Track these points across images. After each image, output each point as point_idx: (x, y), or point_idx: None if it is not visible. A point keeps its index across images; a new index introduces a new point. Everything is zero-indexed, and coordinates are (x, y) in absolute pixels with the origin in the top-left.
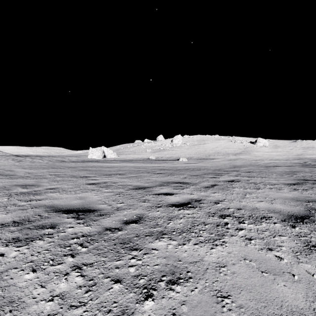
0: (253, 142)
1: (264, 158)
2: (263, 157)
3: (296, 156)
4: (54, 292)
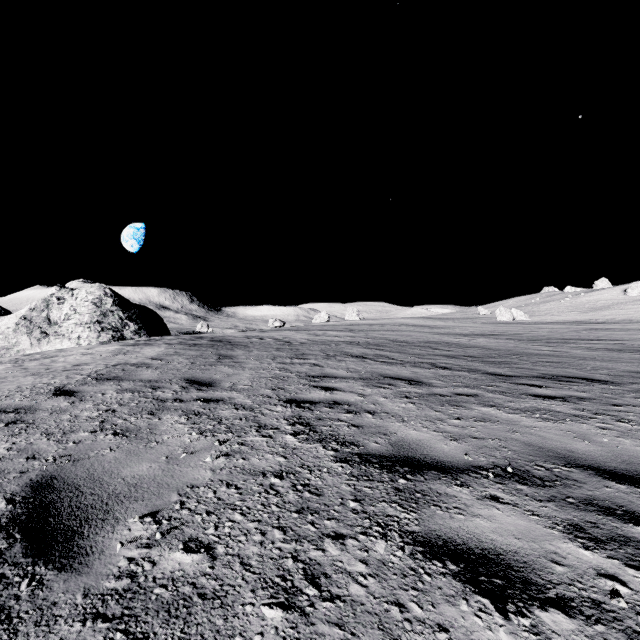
0: None
1: None
2: None
3: None
4: (566, 333)
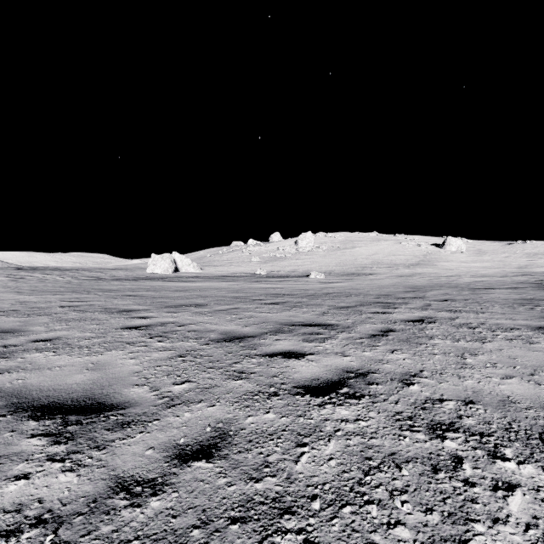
0: (439, 244)
1: (461, 273)
2: (459, 271)
3: (518, 269)
4: None
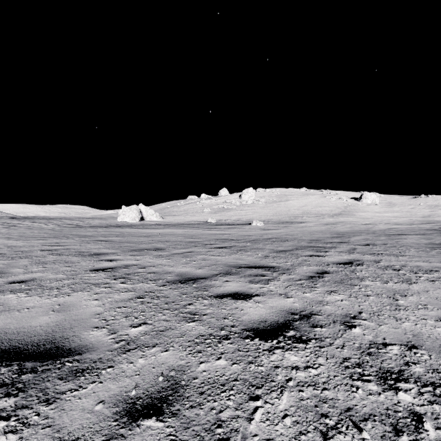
0: (357, 198)
1: (376, 222)
2: (374, 219)
3: (422, 218)
4: None
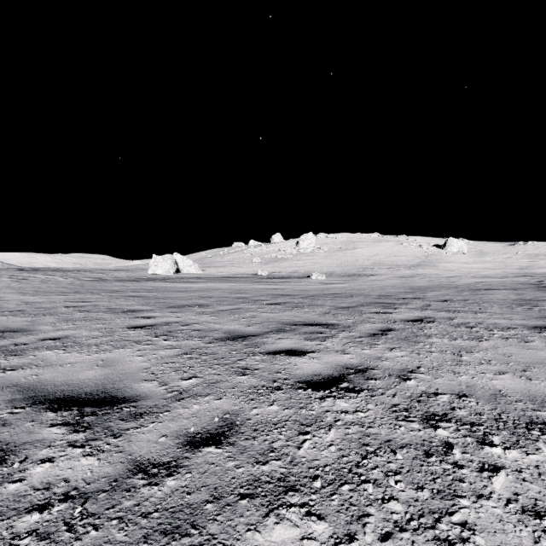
0: (440, 245)
1: (462, 274)
2: (460, 272)
3: (519, 270)
4: None
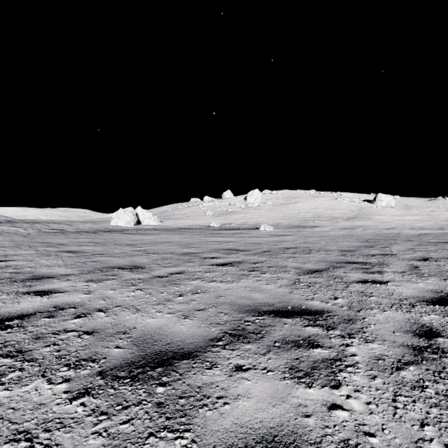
0: (370, 200)
1: (399, 226)
2: (395, 223)
3: None
4: None
